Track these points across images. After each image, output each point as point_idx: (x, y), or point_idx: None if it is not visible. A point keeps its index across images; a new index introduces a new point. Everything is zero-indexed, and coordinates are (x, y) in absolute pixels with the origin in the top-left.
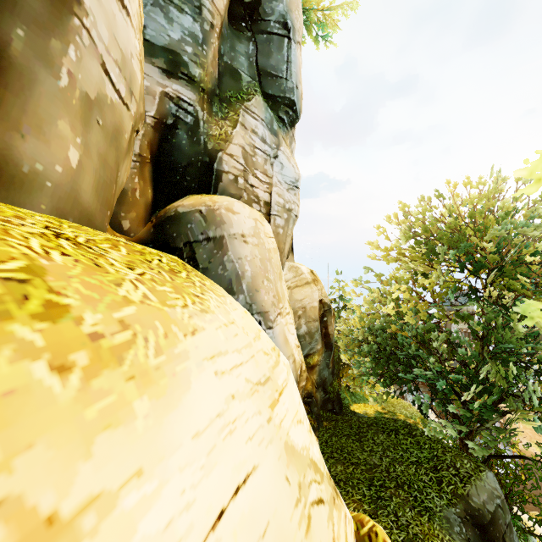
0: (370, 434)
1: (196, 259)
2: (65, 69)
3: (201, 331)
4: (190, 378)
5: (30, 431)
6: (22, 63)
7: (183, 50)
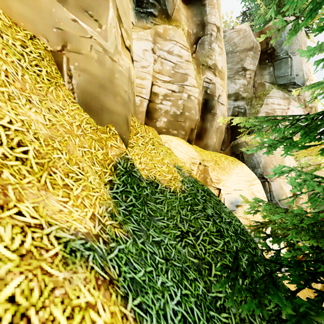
0: None
1: (243, 157)
2: (214, 126)
3: (235, 170)
4: (233, 175)
5: (218, 173)
6: (208, 128)
7: (240, 91)
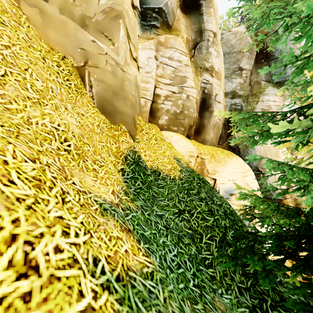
0: None
1: (240, 151)
2: (211, 122)
3: (230, 162)
4: (227, 167)
5: (214, 165)
6: (206, 125)
7: (236, 89)
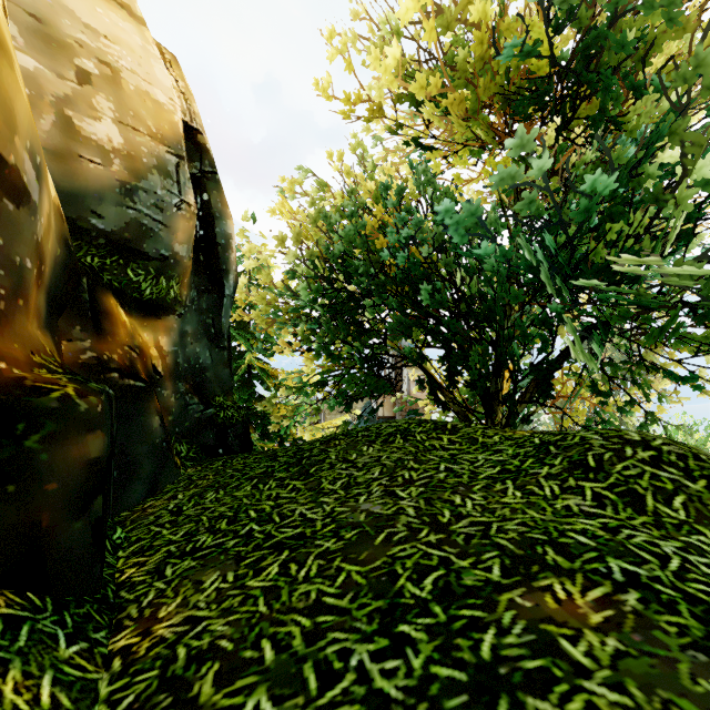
0: (334, 454)
1: None
2: None
3: None
4: None
5: None
6: None
7: None
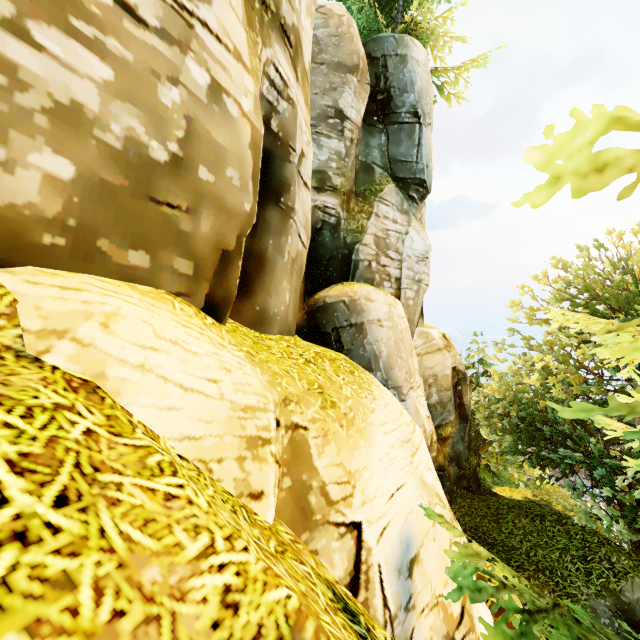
0: (510, 517)
1: (342, 342)
2: (287, 251)
3: (375, 411)
4: (375, 434)
5: (340, 445)
6: (271, 257)
7: (329, 167)
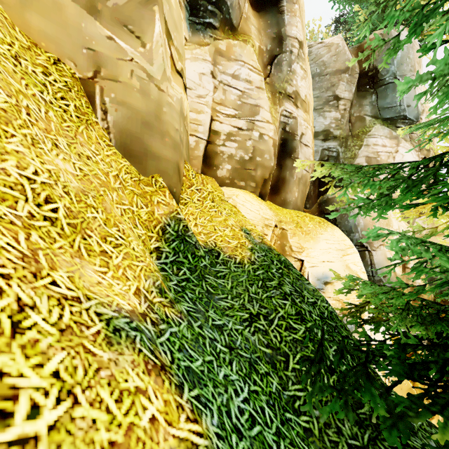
0: None
1: (336, 218)
2: (295, 175)
3: (323, 234)
4: (320, 241)
5: (300, 238)
6: (288, 179)
7: (331, 127)
